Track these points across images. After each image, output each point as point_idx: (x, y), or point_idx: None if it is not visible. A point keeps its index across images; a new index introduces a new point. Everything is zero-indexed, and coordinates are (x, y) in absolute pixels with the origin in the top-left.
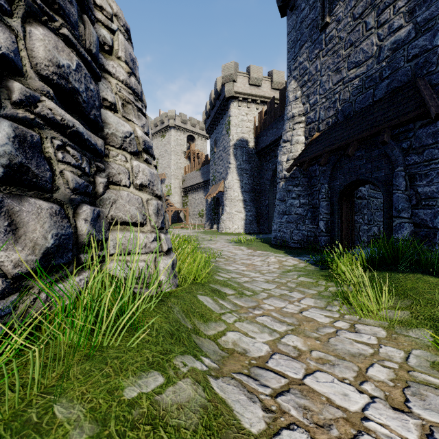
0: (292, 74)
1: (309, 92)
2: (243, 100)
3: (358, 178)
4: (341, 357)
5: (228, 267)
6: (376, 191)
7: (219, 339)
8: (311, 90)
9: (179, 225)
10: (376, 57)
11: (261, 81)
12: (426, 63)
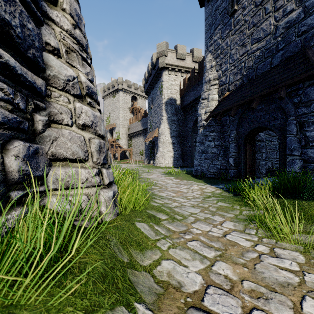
0: (209, 49)
1: (221, 62)
2: (172, 70)
3: (259, 126)
4: (271, 288)
5: (162, 194)
6: (270, 135)
7: (154, 270)
8: (223, 61)
9: (125, 161)
10: (273, 34)
11: (185, 56)
12: (313, 37)
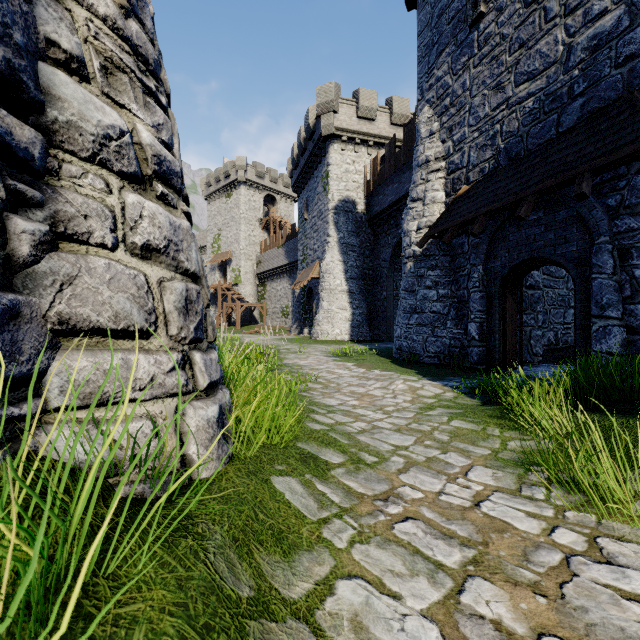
0: (425, 96)
1: (453, 123)
2: (348, 141)
3: (533, 255)
4: None
5: (329, 401)
6: (552, 276)
7: (318, 611)
8: (455, 120)
9: (252, 328)
10: (563, 63)
11: (376, 113)
12: None
